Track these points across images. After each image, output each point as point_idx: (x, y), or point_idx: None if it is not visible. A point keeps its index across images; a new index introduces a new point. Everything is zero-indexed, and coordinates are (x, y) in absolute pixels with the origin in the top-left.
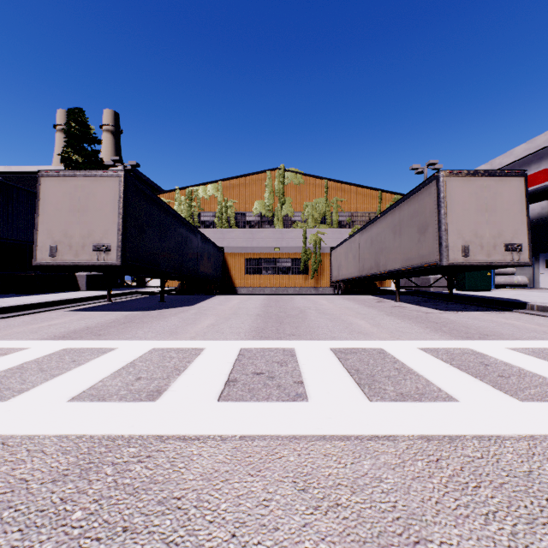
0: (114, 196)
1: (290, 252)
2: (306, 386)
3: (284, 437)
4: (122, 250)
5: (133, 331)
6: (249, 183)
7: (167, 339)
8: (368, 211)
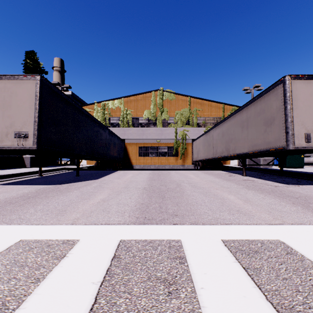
0: (31, 95)
1: (167, 142)
2: None
3: None
4: (37, 137)
5: (24, 210)
6: (141, 99)
7: (47, 223)
8: (216, 117)
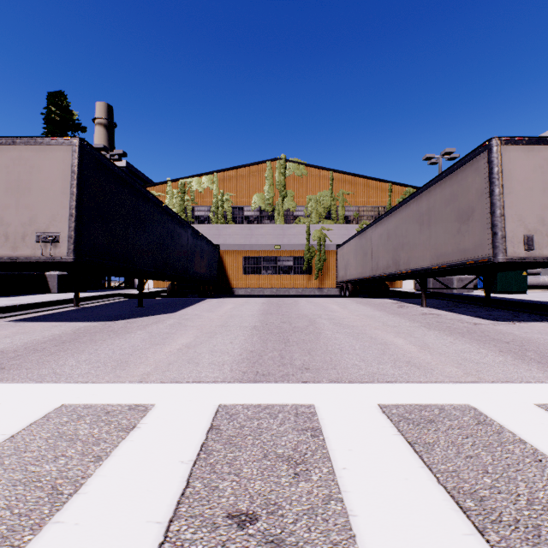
0: (65, 171)
1: (292, 249)
2: None
3: None
4: (74, 242)
5: (60, 361)
6: (247, 175)
7: (101, 380)
8: (377, 206)
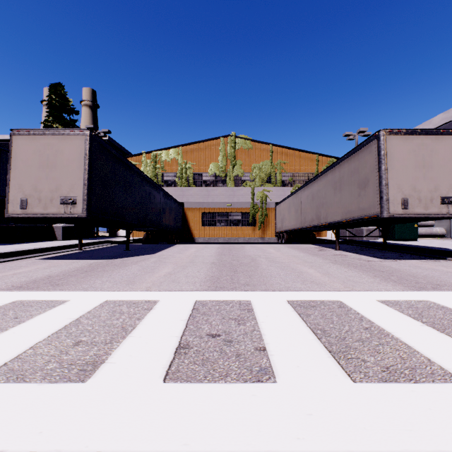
0: (80, 153)
1: (240, 207)
2: (271, 355)
3: None
4: (87, 203)
5: (91, 281)
6: (205, 148)
7: (122, 290)
8: (307, 172)
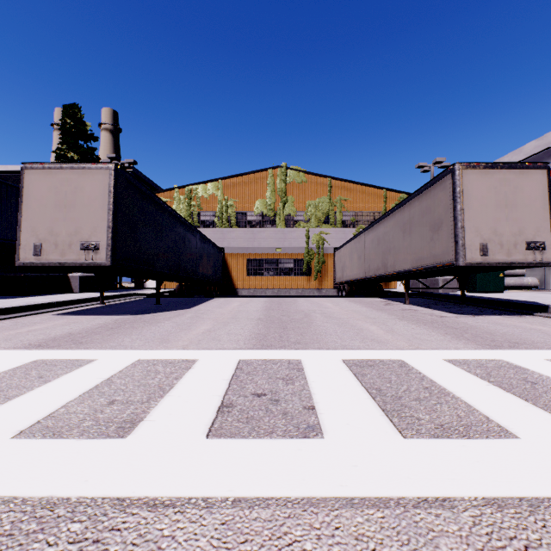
0: (103, 190)
1: (293, 252)
2: (319, 414)
3: (295, 501)
4: (112, 249)
5: (119, 339)
6: (250, 182)
7: (156, 348)
8: (373, 211)
